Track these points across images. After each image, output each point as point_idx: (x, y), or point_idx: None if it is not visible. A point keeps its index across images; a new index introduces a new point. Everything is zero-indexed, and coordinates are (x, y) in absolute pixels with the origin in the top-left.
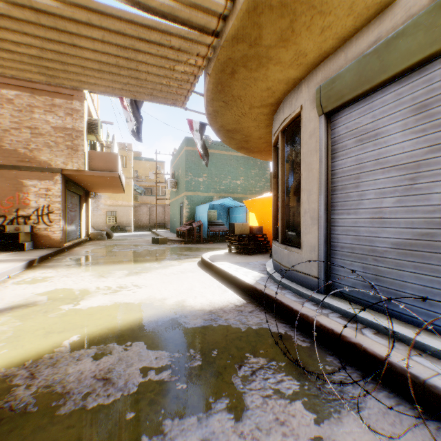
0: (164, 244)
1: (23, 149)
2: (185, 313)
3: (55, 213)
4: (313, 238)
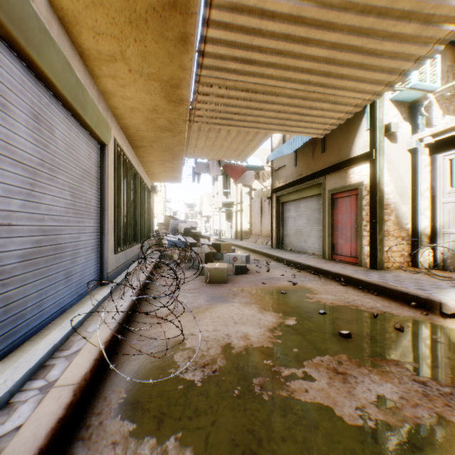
0: None
1: None
2: None
3: None
4: None
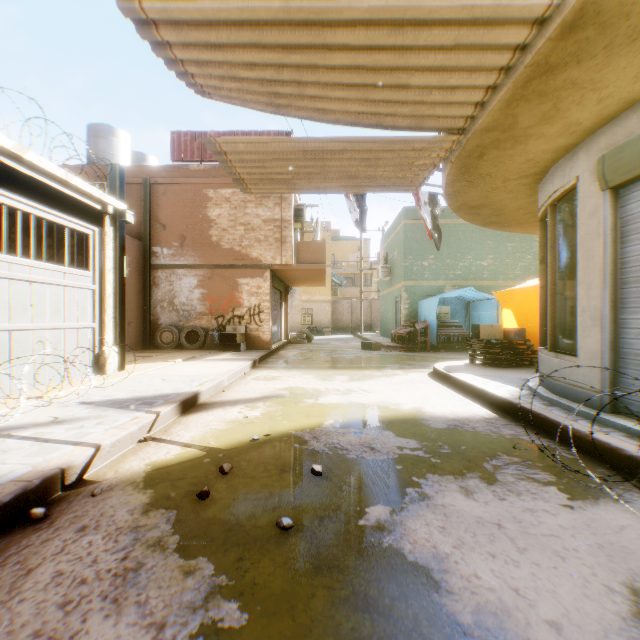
0: (377, 350)
1: (237, 247)
2: (425, 417)
3: (264, 312)
4: (592, 342)
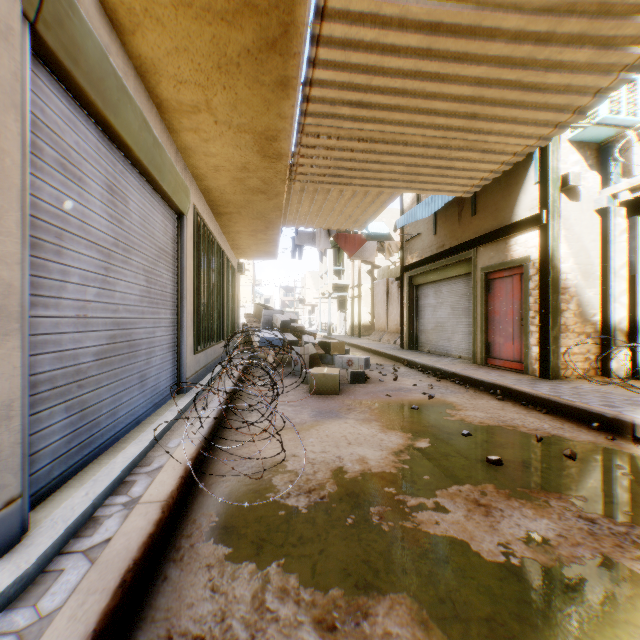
0: None
1: None
2: None
3: None
4: (7, 378)
